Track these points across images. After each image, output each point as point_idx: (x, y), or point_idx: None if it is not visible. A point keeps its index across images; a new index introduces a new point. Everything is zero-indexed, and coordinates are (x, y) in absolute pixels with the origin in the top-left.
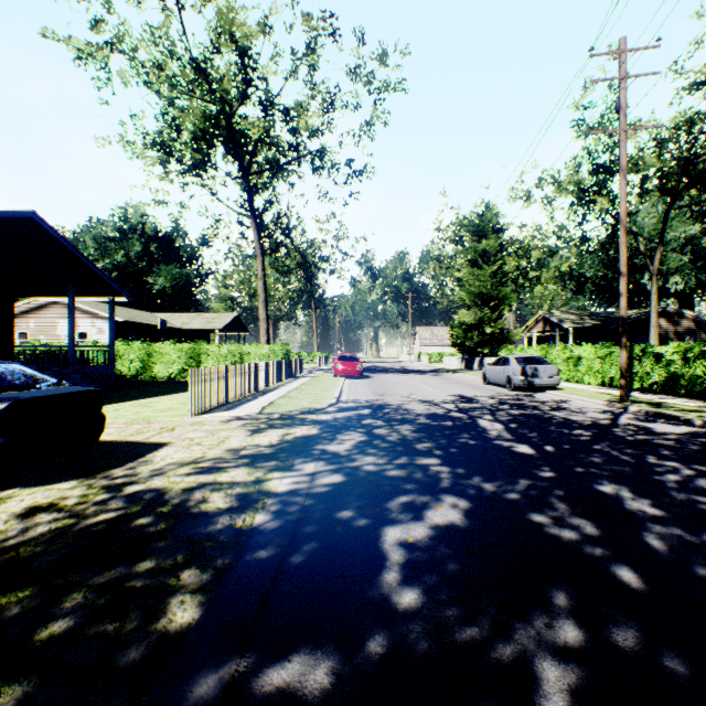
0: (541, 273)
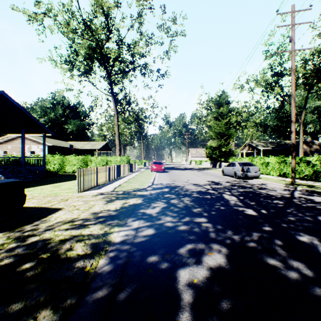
0: (247, 123)
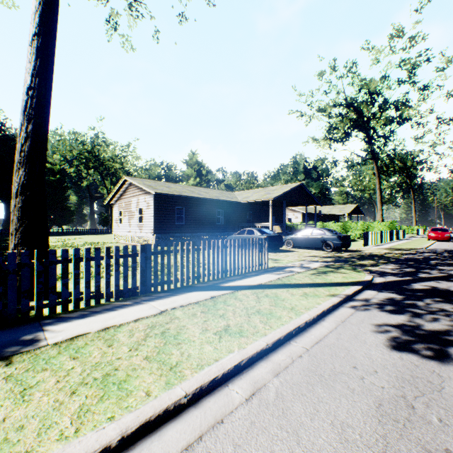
0: None
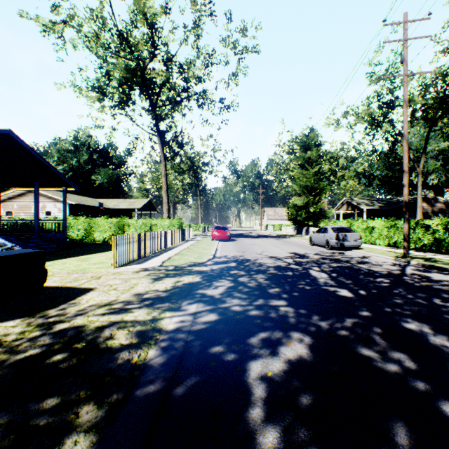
0: (345, 173)
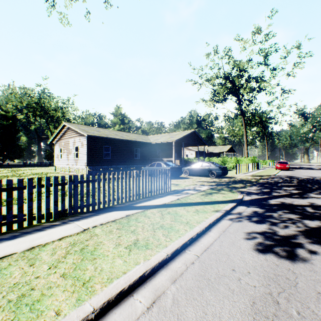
0: None
